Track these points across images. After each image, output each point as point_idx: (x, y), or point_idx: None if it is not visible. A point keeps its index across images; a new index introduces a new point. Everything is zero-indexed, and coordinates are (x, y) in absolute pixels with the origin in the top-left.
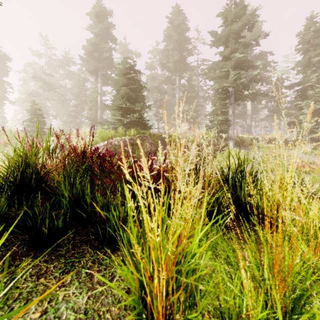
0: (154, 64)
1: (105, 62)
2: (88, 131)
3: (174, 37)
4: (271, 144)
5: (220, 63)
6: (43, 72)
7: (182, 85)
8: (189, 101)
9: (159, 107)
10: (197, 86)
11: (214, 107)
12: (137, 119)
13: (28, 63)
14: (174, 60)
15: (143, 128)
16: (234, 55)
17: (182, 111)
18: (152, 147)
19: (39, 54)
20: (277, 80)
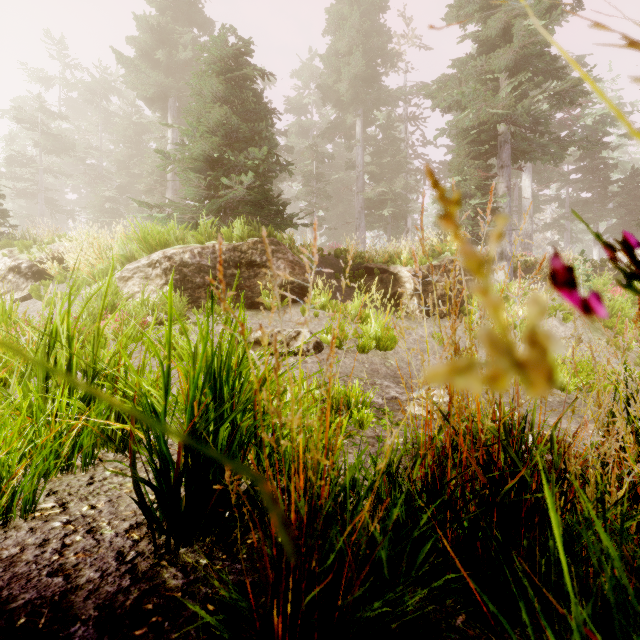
0: (304, 100)
1: (185, 77)
2: (119, 233)
3: (353, 19)
4: (599, 273)
5: (471, 66)
6: (41, 108)
7: (371, 139)
8: (387, 177)
9: (315, 192)
10: (403, 146)
11: (457, 177)
12: (252, 192)
13: (19, 98)
14: (352, 76)
15: (272, 224)
16: (521, 25)
17: (371, 200)
18: (296, 273)
19: (45, 77)
20: (599, 123)
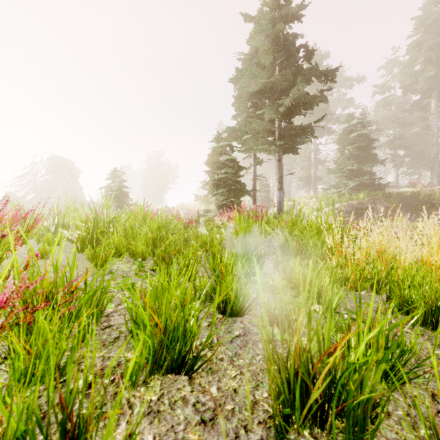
0: (388, 83)
1: (320, 113)
2: (308, 196)
3: (426, 45)
4: None
5: None
6: None
7: None
8: None
9: (397, 148)
10: None
11: None
12: (367, 181)
13: None
14: (427, 78)
15: (374, 189)
16: None
17: None
18: (388, 210)
19: None
20: None
